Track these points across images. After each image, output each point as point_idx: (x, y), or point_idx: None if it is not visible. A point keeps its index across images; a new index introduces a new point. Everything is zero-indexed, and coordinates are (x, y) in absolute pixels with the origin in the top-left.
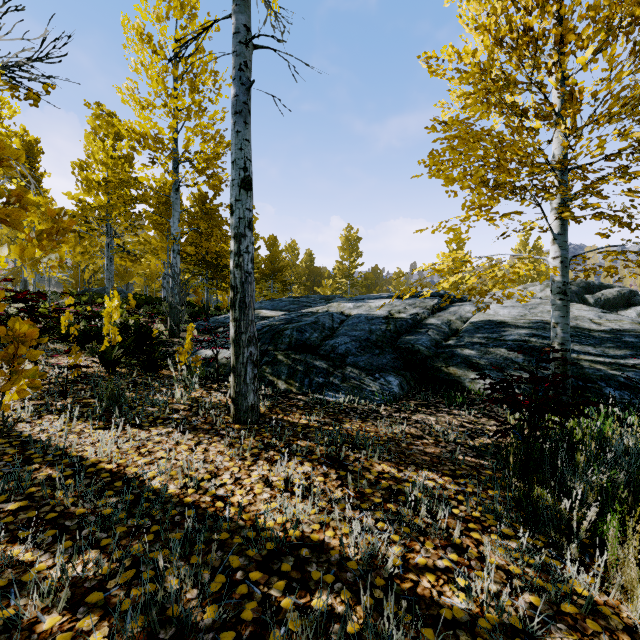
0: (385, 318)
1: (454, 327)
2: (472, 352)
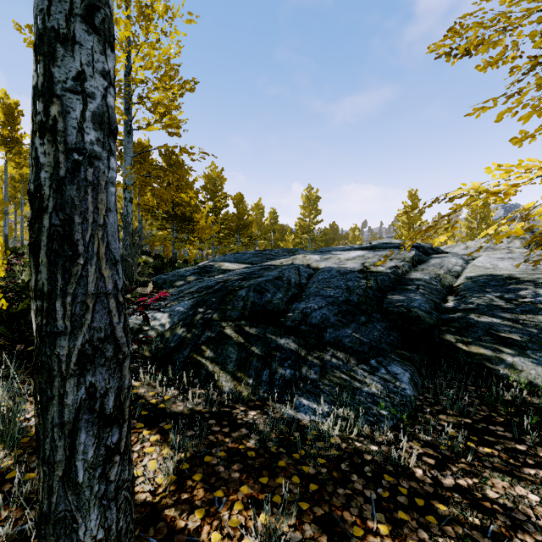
0: (361, 272)
1: (446, 283)
2: (494, 320)
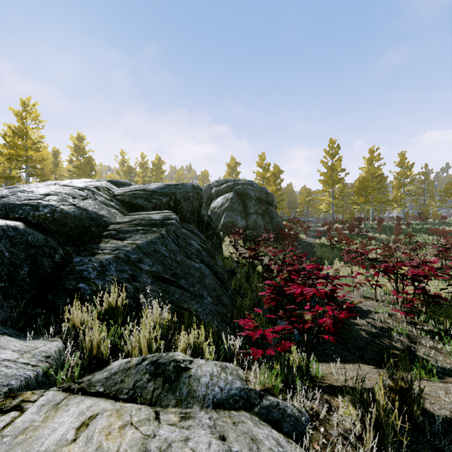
0: None
1: None
2: None
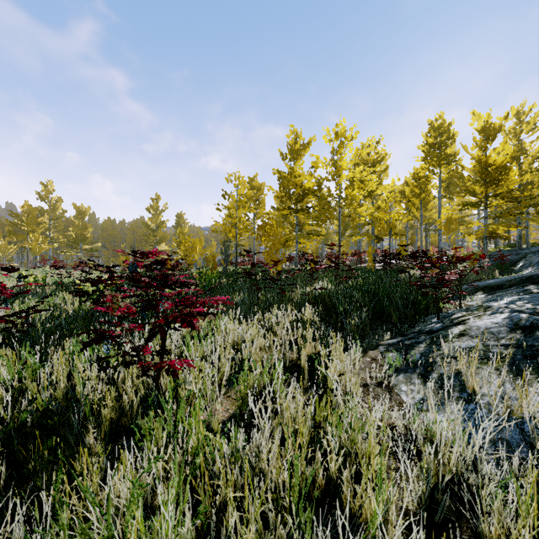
0: None
1: None
2: None
